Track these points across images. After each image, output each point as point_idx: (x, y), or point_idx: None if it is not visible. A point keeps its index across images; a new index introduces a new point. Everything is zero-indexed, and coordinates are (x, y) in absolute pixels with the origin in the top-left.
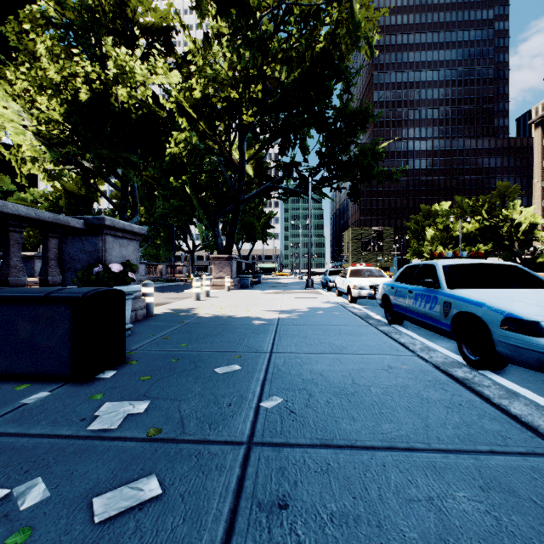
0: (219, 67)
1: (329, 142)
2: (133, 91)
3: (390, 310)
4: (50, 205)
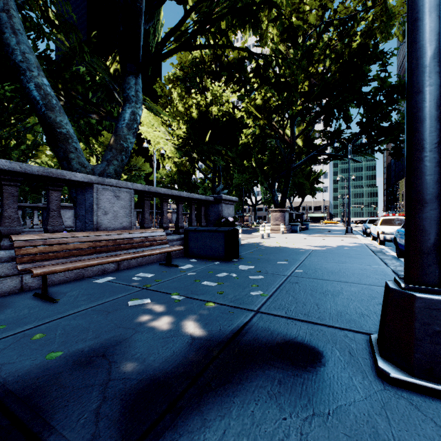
0: None
1: (368, 113)
2: (220, 107)
3: (398, 248)
4: (170, 179)
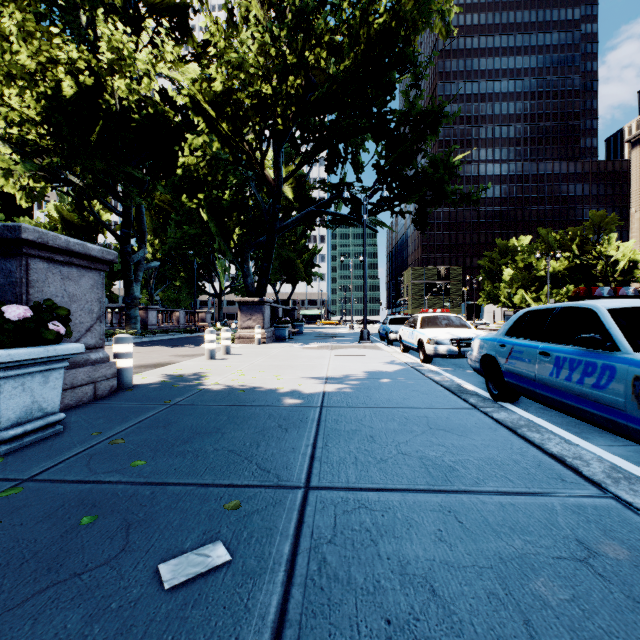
0: (246, 49)
1: (389, 153)
2: (134, 84)
3: (496, 380)
4: None
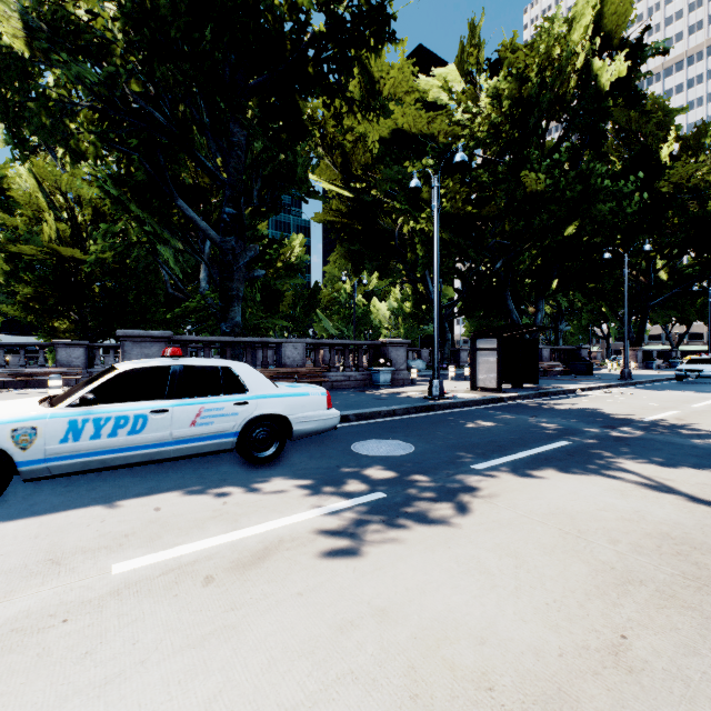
0: None
1: None
2: None
3: None
4: None
